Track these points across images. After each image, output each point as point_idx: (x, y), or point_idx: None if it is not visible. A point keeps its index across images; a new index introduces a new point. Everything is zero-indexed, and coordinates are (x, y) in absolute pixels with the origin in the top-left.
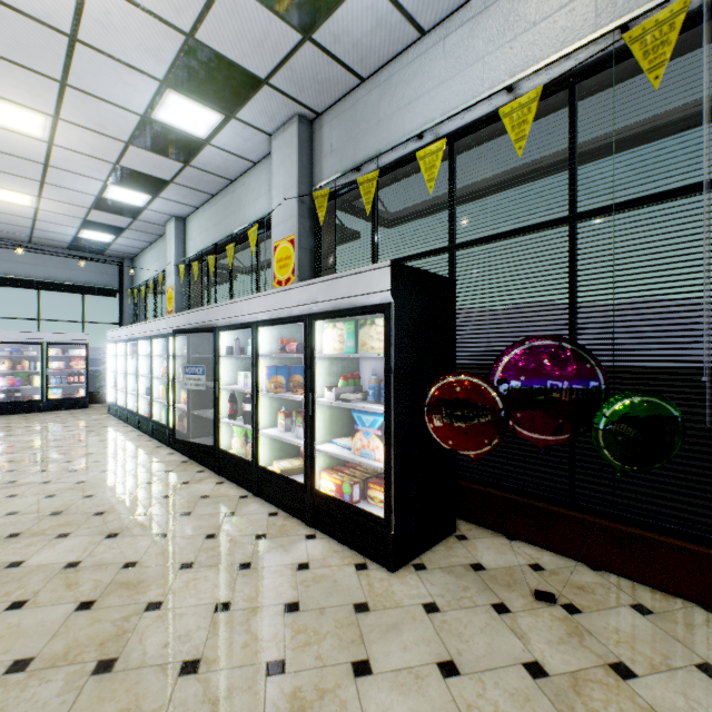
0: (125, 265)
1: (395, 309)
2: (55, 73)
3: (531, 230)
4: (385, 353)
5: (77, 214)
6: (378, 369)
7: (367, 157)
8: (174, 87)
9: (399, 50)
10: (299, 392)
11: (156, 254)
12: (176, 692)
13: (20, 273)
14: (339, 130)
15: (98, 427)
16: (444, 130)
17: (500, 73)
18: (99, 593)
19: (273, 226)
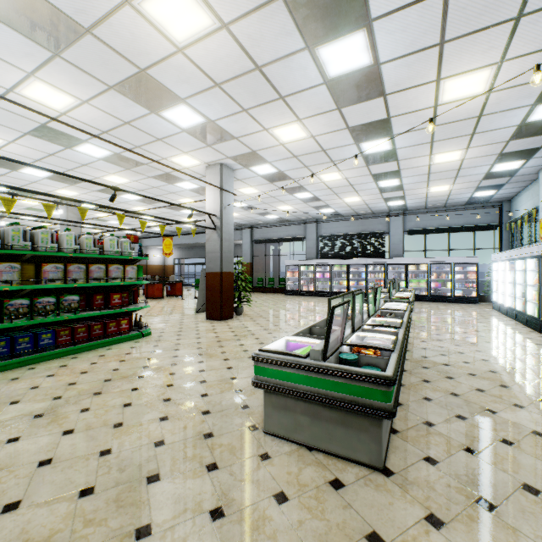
0: (503, 206)
1: None
2: (468, 133)
3: None
4: None
5: (472, 185)
6: None
7: None
8: (541, 102)
9: None
10: None
11: (529, 194)
12: (535, 402)
13: (439, 225)
14: None
15: (486, 315)
16: None
17: None
18: (498, 370)
19: None
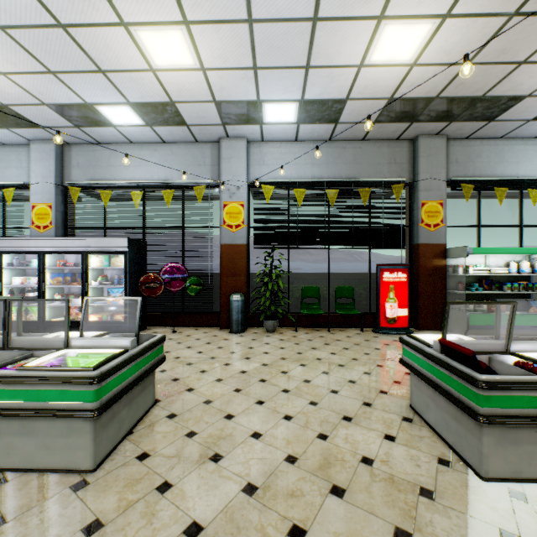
0: None
1: (129, 253)
2: None
3: (172, 228)
4: (125, 267)
5: None
6: (114, 273)
7: (103, 179)
8: None
9: (121, 143)
10: (74, 284)
11: None
12: None
13: None
14: (84, 158)
15: None
16: (141, 184)
17: (162, 175)
18: None
19: (31, 193)
